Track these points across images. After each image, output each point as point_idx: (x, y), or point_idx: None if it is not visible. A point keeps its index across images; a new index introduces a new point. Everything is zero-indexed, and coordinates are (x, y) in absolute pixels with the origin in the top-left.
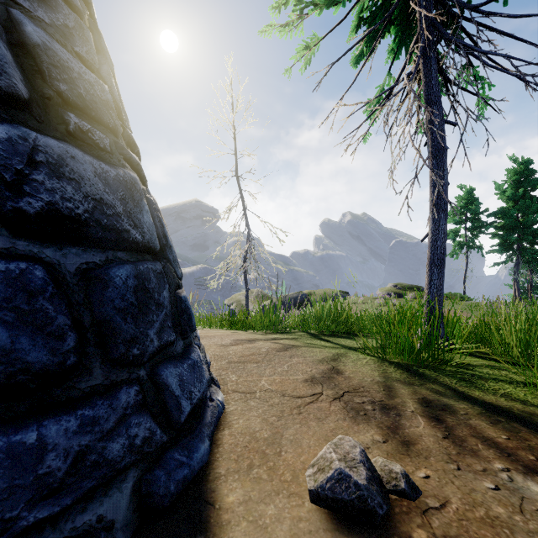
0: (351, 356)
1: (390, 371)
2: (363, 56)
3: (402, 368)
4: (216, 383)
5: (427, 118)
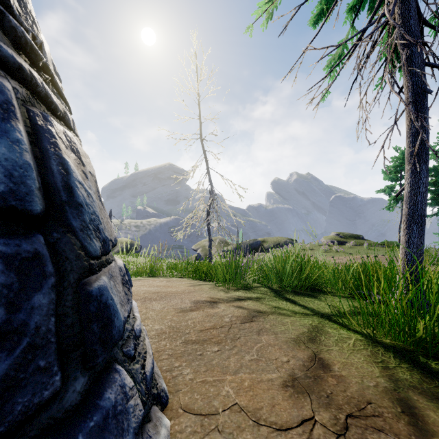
0: (331, 332)
1: (393, 366)
2: (323, 15)
3: (405, 359)
4: (161, 396)
5: (406, 60)
